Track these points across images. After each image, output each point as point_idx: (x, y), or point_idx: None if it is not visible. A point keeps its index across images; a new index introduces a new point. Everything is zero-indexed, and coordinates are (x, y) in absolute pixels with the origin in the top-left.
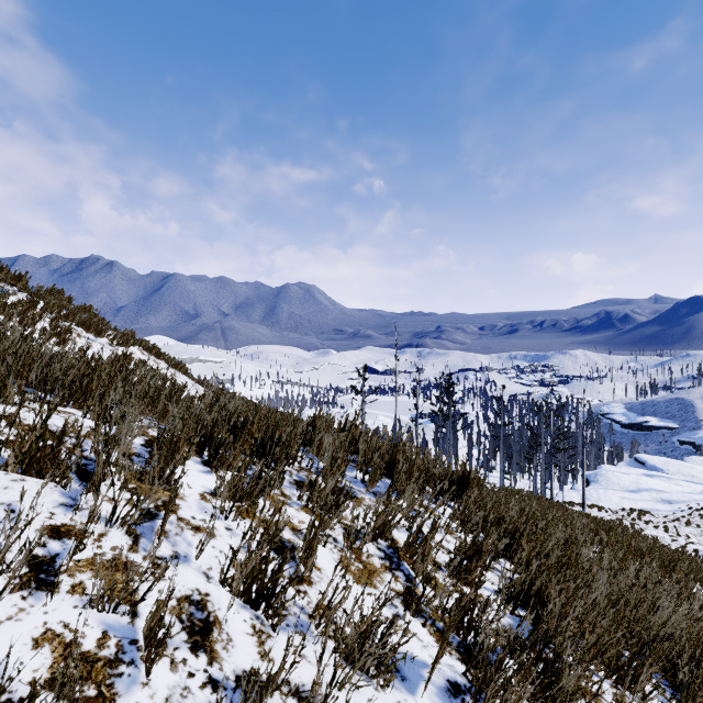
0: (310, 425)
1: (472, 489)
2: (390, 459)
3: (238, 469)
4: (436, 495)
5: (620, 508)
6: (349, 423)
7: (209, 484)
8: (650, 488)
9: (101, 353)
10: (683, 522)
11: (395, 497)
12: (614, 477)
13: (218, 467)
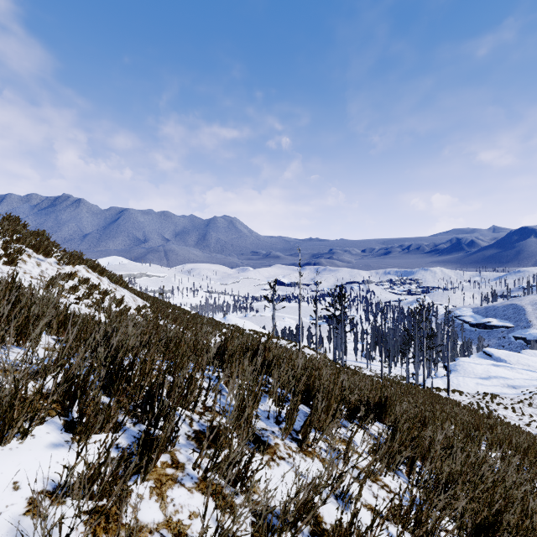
0: (221, 347)
1: (390, 416)
2: (304, 385)
3: (117, 429)
4: (350, 419)
5: (475, 392)
6: (261, 345)
7: (56, 471)
8: (498, 375)
9: (49, 271)
10: (526, 403)
11: (313, 438)
12: (470, 367)
13: (81, 435)
